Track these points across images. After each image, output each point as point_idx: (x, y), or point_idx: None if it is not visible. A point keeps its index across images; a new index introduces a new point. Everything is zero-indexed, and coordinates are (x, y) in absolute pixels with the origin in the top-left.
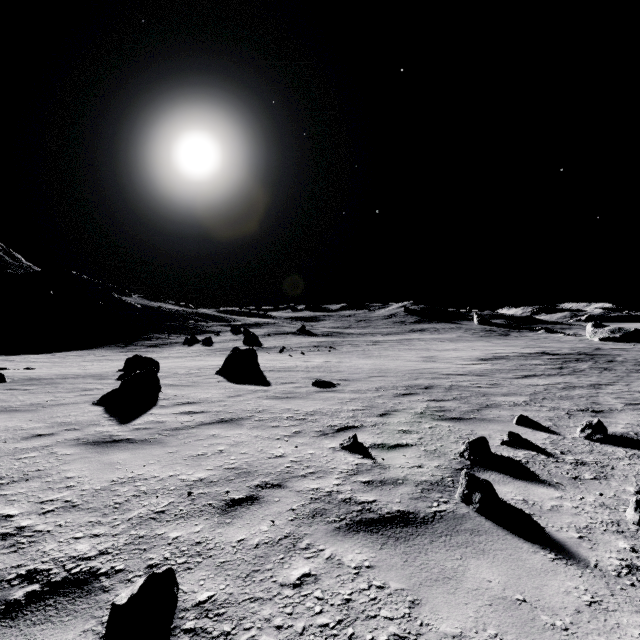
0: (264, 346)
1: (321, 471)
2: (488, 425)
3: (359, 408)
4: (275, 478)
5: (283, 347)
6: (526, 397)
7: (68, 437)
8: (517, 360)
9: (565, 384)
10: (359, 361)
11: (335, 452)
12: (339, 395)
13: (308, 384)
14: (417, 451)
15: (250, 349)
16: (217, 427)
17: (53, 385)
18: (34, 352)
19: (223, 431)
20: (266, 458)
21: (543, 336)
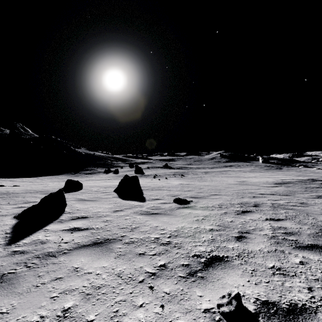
0: (145, 174)
1: None
2: None
3: (214, 228)
4: None
5: (155, 175)
6: None
7: None
8: (300, 184)
9: None
10: (200, 183)
11: None
12: (194, 212)
13: (170, 200)
14: None
15: (134, 176)
16: (86, 253)
17: (11, 198)
18: (29, 176)
19: (89, 261)
20: None
21: (303, 169)
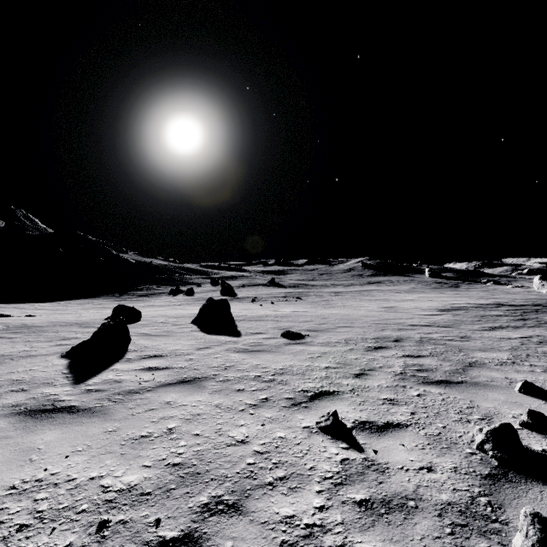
0: (238, 296)
1: (295, 475)
2: (486, 393)
3: (332, 365)
4: (231, 489)
5: (255, 297)
6: (507, 353)
7: (7, 402)
8: (476, 311)
9: (539, 337)
10: (324, 311)
11: (311, 436)
12: (309, 348)
13: (277, 335)
14: (416, 437)
15: (223, 300)
16: (176, 390)
17: (38, 333)
18: (43, 300)
19: (181, 396)
20: (224, 445)
21: (492, 288)
